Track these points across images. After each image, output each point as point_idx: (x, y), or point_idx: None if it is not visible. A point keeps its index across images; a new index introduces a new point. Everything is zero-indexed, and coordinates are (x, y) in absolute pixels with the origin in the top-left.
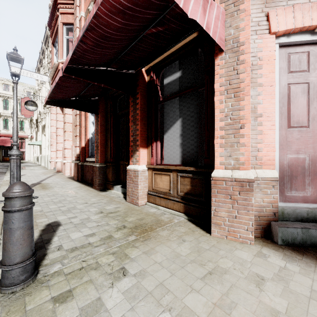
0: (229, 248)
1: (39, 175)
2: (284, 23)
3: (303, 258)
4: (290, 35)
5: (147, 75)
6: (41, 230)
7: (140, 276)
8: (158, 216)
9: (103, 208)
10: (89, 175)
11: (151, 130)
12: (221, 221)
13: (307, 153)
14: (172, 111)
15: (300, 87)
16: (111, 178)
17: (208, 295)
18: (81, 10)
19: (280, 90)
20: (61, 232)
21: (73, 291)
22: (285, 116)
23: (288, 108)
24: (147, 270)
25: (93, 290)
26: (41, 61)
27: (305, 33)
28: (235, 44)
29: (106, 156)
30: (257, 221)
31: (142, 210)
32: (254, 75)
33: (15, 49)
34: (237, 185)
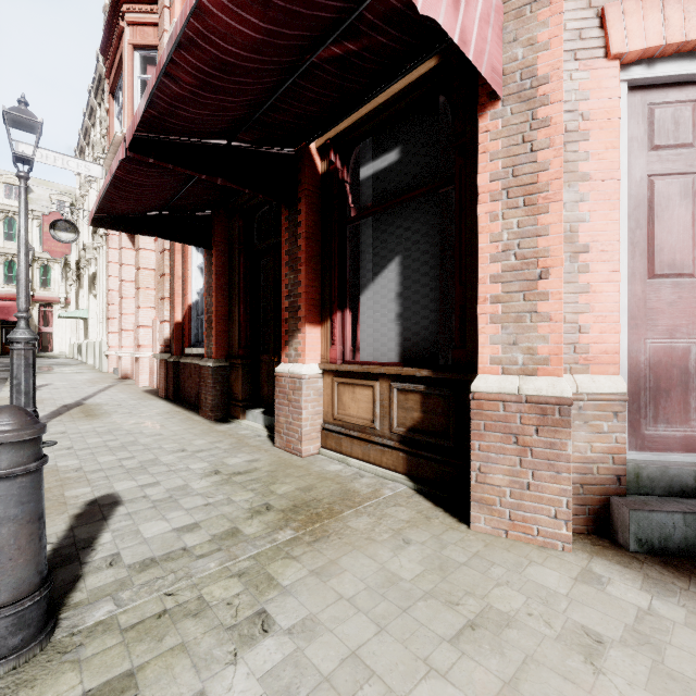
0: (514, 562)
1: (82, 385)
2: (641, 32)
3: (691, 585)
4: (655, 61)
5: (321, 159)
6: (74, 516)
7: (303, 633)
8: (346, 481)
9: (220, 462)
10: (192, 386)
11: (331, 283)
12: (494, 496)
13: (694, 337)
14: (379, 240)
15: (677, 184)
16: (240, 393)
17: (469, 686)
18: (175, 16)
19: (631, 190)
20: (121, 521)
21: (137, 676)
22: (641, 251)
23: (648, 231)
24: (320, 618)
25: (188, 673)
26: (87, 133)
27: (690, 57)
28: (527, 82)
29: (229, 343)
30: (577, 496)
31: (310, 468)
32: (570, 154)
33: (22, 100)
34: (532, 412)
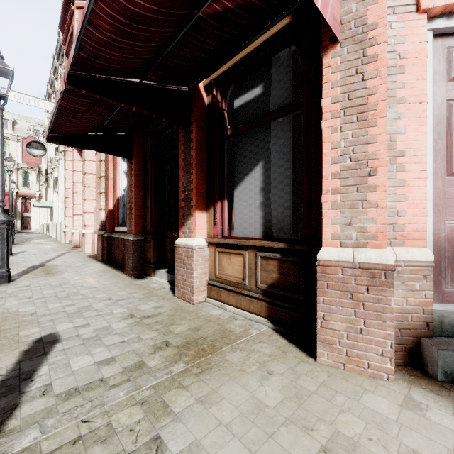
0: (352, 390)
1: (46, 252)
2: None
3: None
4: (453, 15)
5: (207, 94)
6: (22, 352)
7: None
8: (224, 322)
9: (135, 308)
10: (119, 253)
11: (214, 181)
12: (335, 338)
13: None
14: (248, 150)
15: None
16: (151, 258)
17: None
18: None
19: (434, 111)
20: (57, 356)
21: None
22: (442, 156)
23: (447, 141)
24: (203, 444)
25: None
26: (52, 84)
27: None
28: (359, 29)
29: (144, 223)
30: (396, 337)
31: (198, 312)
32: (390, 83)
33: None
34: (364, 275)
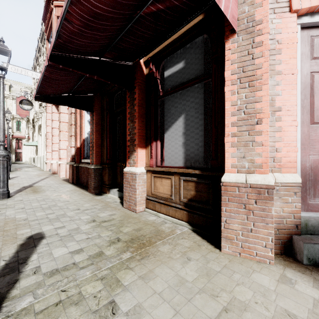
0: (245, 270)
1: (33, 177)
2: None
3: None
4: (315, 14)
5: (146, 67)
6: (19, 245)
7: (134, 315)
8: (158, 225)
9: (96, 215)
10: (84, 177)
11: (150, 128)
12: (233, 235)
13: None
14: (174, 106)
15: None
16: (107, 181)
17: None
18: None
19: (302, 79)
20: (43, 247)
21: None
22: (307, 110)
23: (310, 100)
24: (143, 306)
25: None
26: (37, 59)
27: None
28: (250, 24)
29: (102, 157)
30: (275, 235)
31: (140, 218)
32: (271, 61)
33: (1, 40)
34: (253, 192)
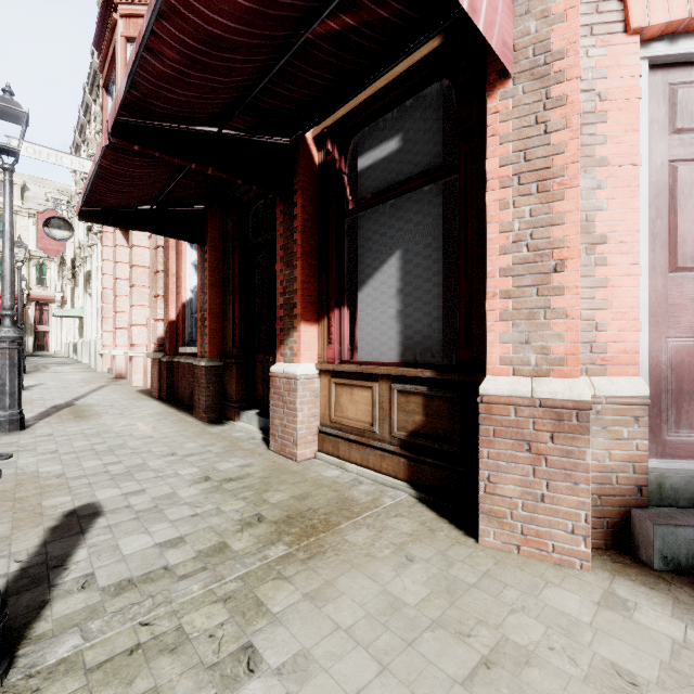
0: (529, 582)
1: (74, 384)
2: (664, 4)
3: None
4: (678, 37)
5: (318, 149)
6: (49, 529)
7: (294, 673)
8: (344, 488)
9: (211, 467)
10: (185, 386)
11: (328, 279)
12: (505, 508)
13: None
14: (378, 233)
15: None
16: (234, 394)
17: None
18: None
19: (651, 176)
20: (99, 535)
21: None
22: (662, 242)
23: (669, 221)
24: (314, 655)
25: None
26: (83, 130)
27: None
28: (540, 58)
29: (223, 342)
30: (595, 508)
31: (305, 473)
32: (586, 137)
33: (7, 90)
34: (546, 417)
